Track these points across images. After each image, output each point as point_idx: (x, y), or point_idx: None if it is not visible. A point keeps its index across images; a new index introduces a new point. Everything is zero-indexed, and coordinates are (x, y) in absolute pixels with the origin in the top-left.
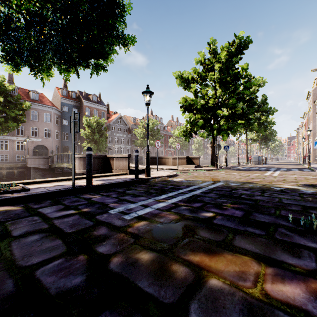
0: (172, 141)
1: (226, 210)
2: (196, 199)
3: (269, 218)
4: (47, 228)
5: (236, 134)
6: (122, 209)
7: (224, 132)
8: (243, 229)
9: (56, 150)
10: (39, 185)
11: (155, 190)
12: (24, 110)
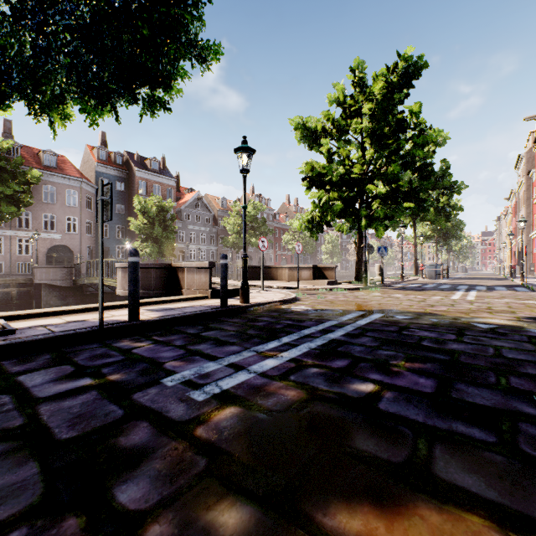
0: (287, 239)
1: (398, 376)
2: (337, 350)
3: (492, 397)
4: (19, 428)
5: (396, 228)
6: (190, 376)
7: (378, 223)
8: (445, 426)
9: (87, 254)
10: (39, 322)
11: (257, 330)
12: (29, 184)
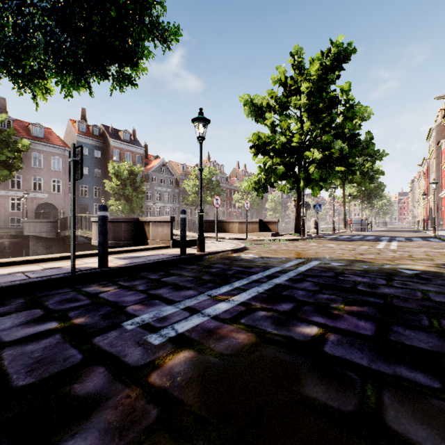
0: (237, 198)
1: (339, 319)
2: (282, 294)
3: (428, 340)
4: None
5: (328, 189)
6: (149, 319)
7: (314, 184)
8: (390, 370)
9: (69, 210)
10: (19, 269)
11: (211, 276)
12: (19, 152)
